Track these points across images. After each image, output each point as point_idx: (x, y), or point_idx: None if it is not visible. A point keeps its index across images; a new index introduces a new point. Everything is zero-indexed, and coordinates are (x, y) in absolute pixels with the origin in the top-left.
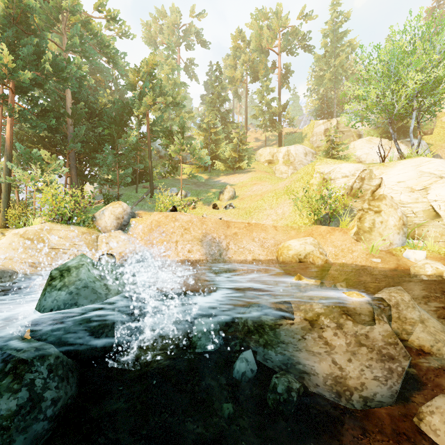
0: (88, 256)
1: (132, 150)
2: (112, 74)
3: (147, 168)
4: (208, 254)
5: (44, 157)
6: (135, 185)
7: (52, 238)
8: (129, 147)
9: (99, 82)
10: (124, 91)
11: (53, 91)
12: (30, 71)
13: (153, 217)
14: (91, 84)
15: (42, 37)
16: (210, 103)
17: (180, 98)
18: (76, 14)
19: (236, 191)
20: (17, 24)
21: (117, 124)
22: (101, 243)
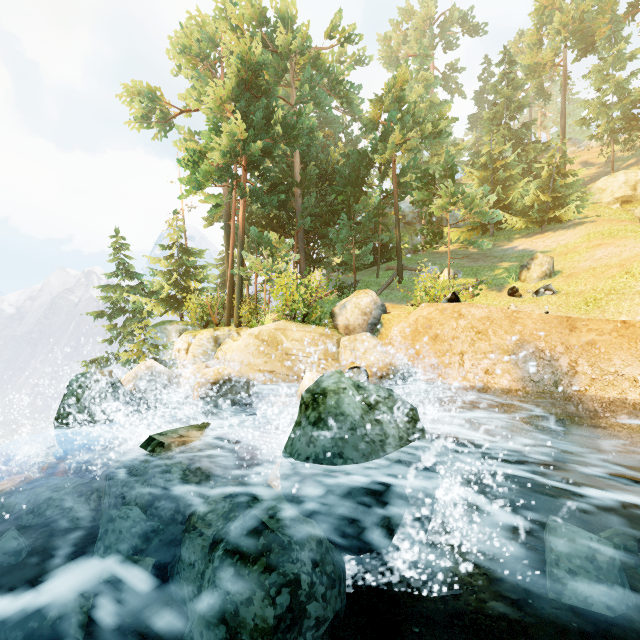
0: (327, 368)
1: (372, 217)
2: (343, 121)
3: (390, 241)
4: (527, 379)
5: (273, 241)
6: (374, 267)
7: (286, 340)
8: (369, 213)
9: (326, 138)
10: (357, 140)
11: (282, 158)
12: (261, 140)
13: (419, 311)
14: (320, 140)
15: (271, 96)
16: (490, 120)
17: (445, 121)
18: (306, 53)
19: (554, 262)
20: (248, 90)
21: (353, 183)
22: (343, 350)
